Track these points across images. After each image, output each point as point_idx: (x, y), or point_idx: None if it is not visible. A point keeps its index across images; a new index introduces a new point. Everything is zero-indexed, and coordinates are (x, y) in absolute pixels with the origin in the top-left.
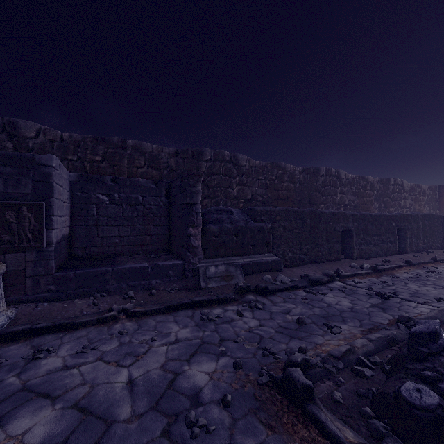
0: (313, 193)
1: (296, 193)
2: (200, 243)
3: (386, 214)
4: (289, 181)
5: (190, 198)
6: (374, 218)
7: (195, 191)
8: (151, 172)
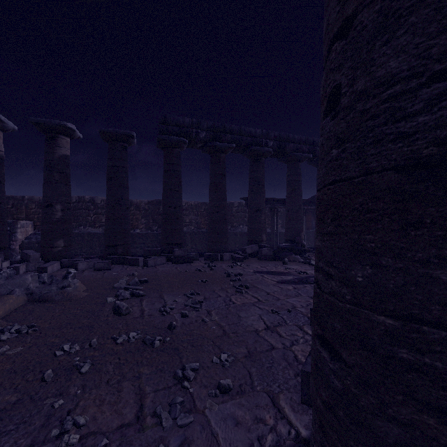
0: (156, 216)
1: (143, 217)
2: (18, 247)
3: (152, 232)
4: (136, 210)
5: (13, 230)
6: (142, 234)
7: (15, 228)
8: (39, 211)
